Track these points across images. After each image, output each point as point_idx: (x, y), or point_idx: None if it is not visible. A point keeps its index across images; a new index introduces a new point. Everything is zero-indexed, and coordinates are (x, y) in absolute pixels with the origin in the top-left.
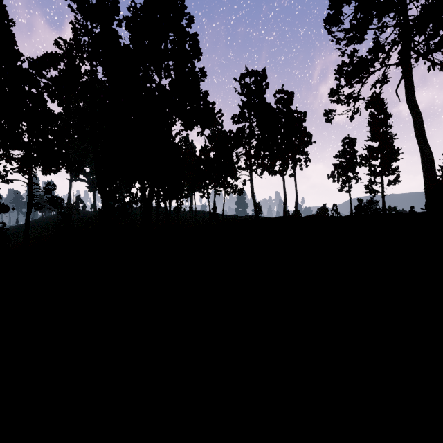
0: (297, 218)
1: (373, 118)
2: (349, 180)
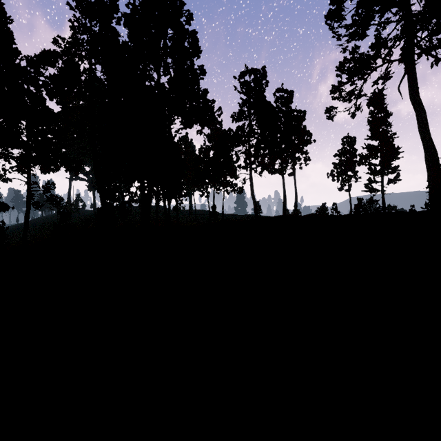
0: (297, 217)
1: (373, 117)
2: (349, 179)
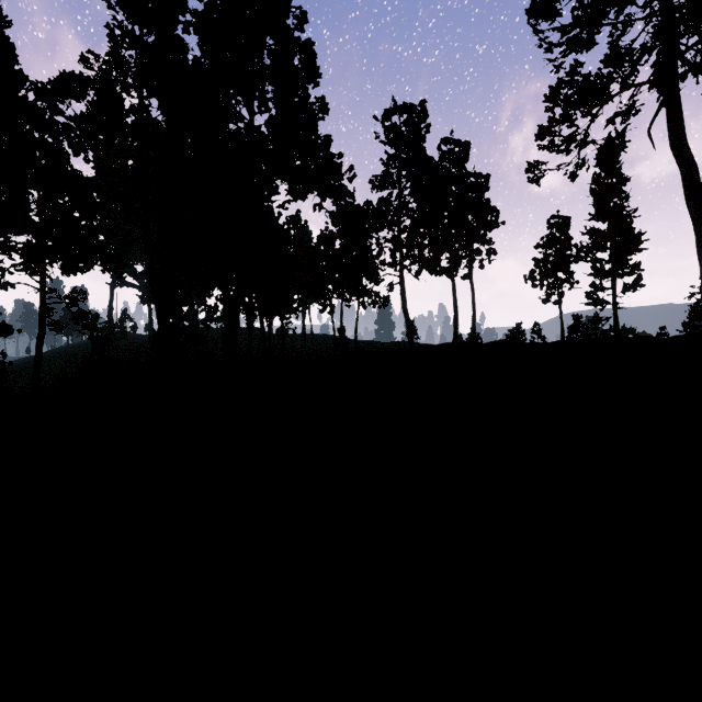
0: (476, 345)
1: (599, 184)
2: (560, 284)
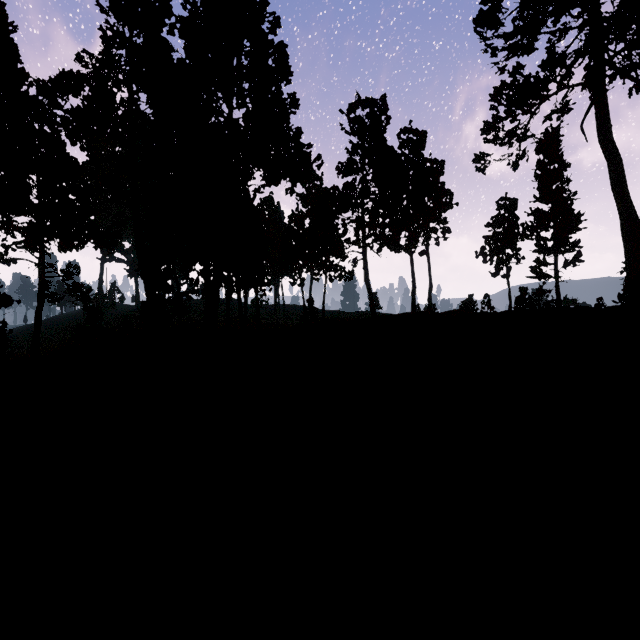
0: (432, 315)
1: (542, 169)
2: (508, 259)
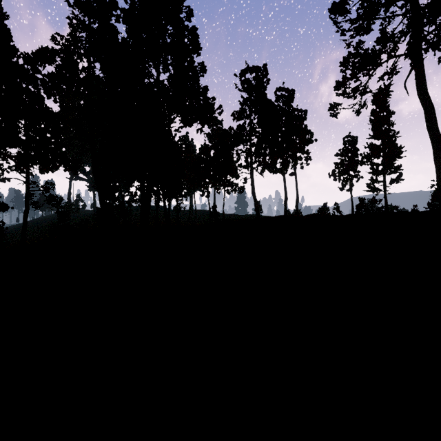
0: (298, 217)
1: (375, 116)
2: (351, 178)
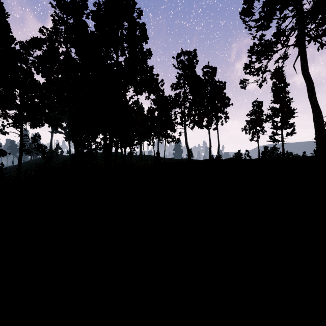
0: (219, 160)
1: (275, 86)
2: (258, 132)
